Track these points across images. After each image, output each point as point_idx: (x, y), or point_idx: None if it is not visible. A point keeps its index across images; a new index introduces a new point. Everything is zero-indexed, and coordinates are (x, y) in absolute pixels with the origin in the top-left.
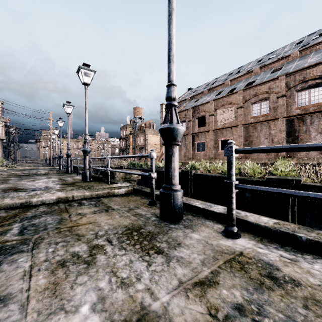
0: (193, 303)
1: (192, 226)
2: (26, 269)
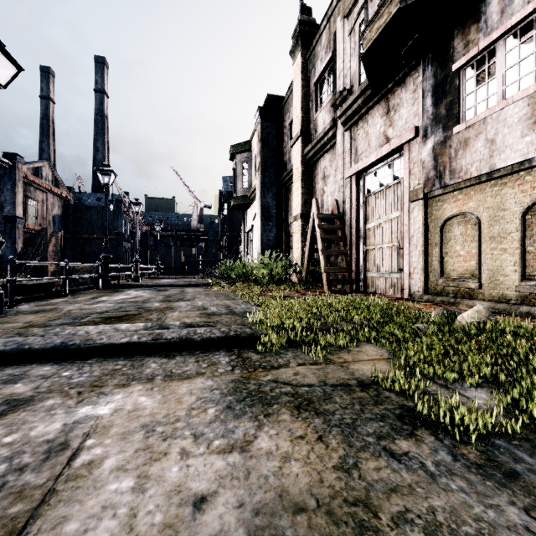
0: (76, 304)
1: (8, 311)
2: (100, 309)
